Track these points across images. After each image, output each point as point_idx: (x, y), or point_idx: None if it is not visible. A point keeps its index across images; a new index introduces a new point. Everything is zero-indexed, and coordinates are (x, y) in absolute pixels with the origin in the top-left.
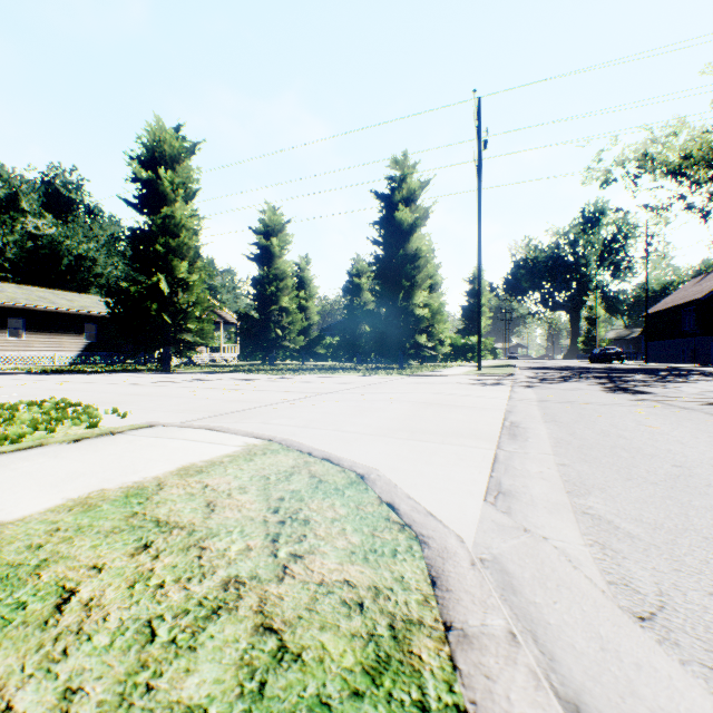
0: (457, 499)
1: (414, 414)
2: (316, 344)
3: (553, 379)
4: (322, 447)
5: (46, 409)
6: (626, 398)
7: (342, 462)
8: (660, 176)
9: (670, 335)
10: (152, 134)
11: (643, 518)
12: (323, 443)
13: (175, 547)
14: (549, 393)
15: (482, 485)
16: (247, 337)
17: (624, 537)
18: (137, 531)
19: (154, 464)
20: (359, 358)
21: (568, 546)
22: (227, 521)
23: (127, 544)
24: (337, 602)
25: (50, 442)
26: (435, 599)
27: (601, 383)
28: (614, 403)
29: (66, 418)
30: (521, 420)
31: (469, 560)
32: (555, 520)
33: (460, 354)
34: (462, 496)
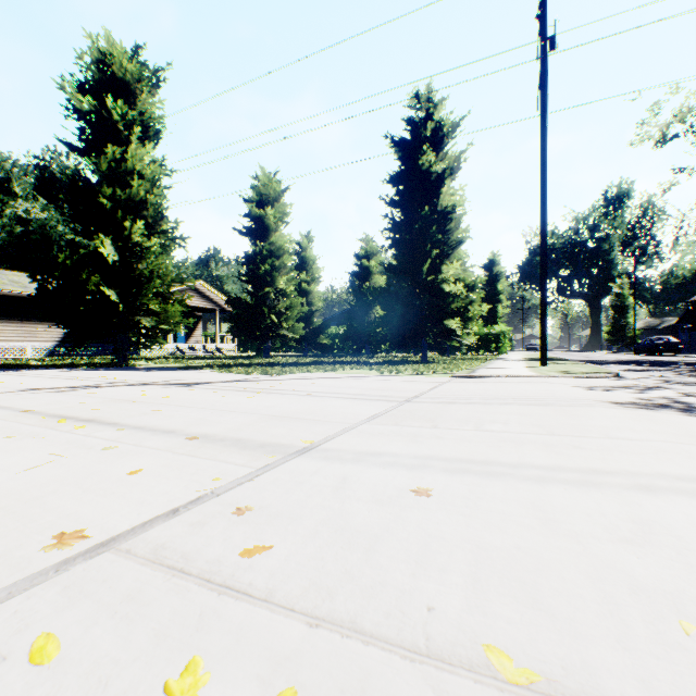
0: None
1: None
2: (320, 334)
3: None
4: None
5: None
6: None
7: None
8: None
9: None
10: (94, 49)
11: None
12: None
13: None
14: None
15: None
16: (238, 324)
17: None
18: None
19: None
20: (368, 349)
21: None
22: None
23: None
24: None
25: None
26: None
27: None
28: None
29: None
30: None
31: None
32: None
33: (482, 345)
34: None
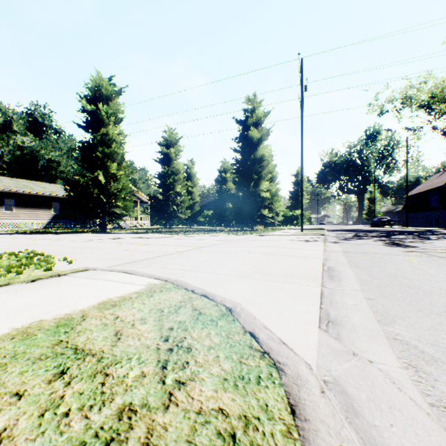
0: (299, 327)
1: (263, 262)
2: (198, 215)
3: (349, 237)
4: (201, 285)
5: (19, 258)
6: (400, 250)
7: (215, 298)
8: (415, 109)
9: (421, 210)
10: (94, 82)
11: (439, 343)
12: (202, 283)
13: (85, 374)
14: (349, 247)
15: (316, 315)
16: (155, 210)
17: (430, 360)
18: (58, 358)
19: (82, 299)
20: (225, 224)
21: (390, 369)
22: (129, 349)
23: (48, 370)
24: (212, 433)
25: (15, 282)
26: (296, 431)
27: (381, 240)
28: (393, 254)
29: (32, 264)
30: (335, 265)
31: (319, 388)
32: (374, 345)
33: (289, 221)
34: (303, 324)
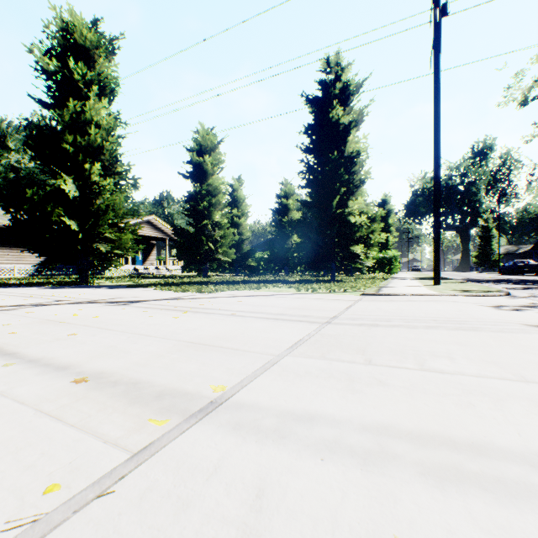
0: None
1: None
2: (248, 257)
3: None
4: None
5: None
6: None
7: None
8: None
9: None
10: (58, 19)
11: None
12: None
13: None
14: None
15: None
16: (182, 250)
17: None
18: None
19: None
20: (286, 270)
21: None
22: None
23: None
24: None
25: None
26: None
27: None
28: None
29: None
30: None
31: None
32: None
33: (378, 267)
34: None
